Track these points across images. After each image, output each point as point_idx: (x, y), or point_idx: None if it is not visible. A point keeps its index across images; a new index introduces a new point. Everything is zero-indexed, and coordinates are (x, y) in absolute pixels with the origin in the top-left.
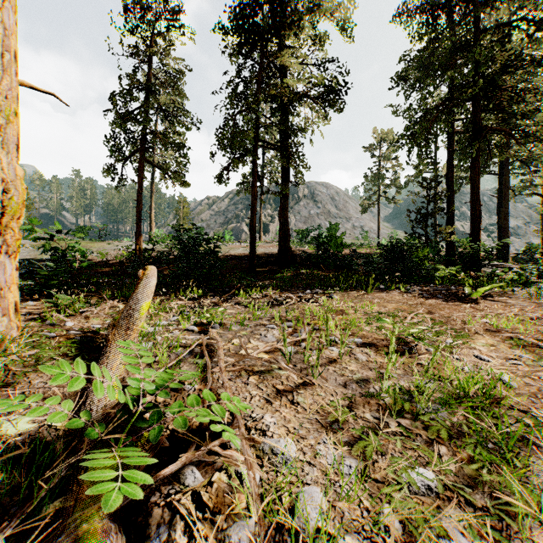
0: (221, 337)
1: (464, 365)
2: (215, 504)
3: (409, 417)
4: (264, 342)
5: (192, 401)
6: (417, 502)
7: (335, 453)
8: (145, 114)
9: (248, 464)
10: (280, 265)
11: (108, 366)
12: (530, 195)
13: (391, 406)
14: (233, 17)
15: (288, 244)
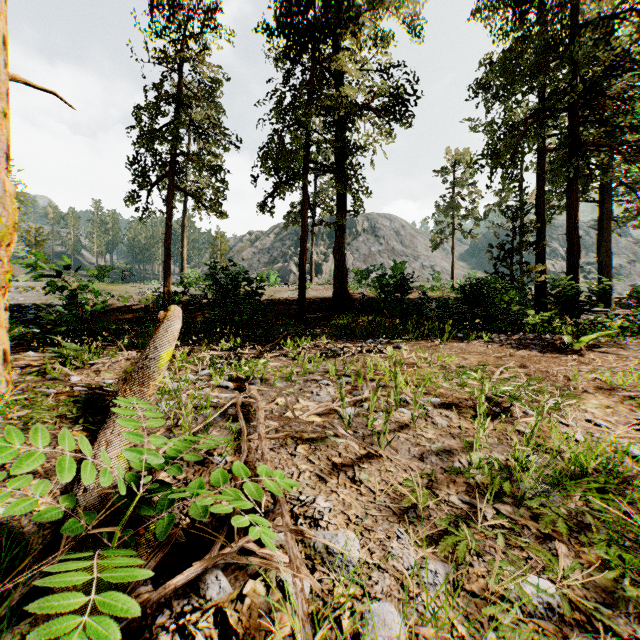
0: (263, 395)
1: (575, 432)
2: (246, 629)
3: (510, 502)
4: (316, 402)
5: (218, 480)
6: (536, 630)
7: (417, 557)
8: (174, 131)
9: (294, 568)
10: (335, 311)
11: (116, 431)
12: (637, 227)
13: (484, 487)
14: (279, 14)
15: (345, 286)
